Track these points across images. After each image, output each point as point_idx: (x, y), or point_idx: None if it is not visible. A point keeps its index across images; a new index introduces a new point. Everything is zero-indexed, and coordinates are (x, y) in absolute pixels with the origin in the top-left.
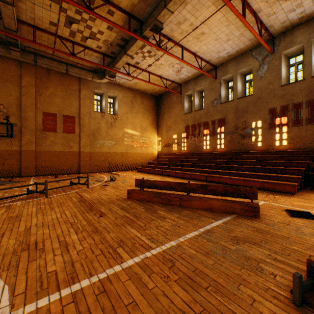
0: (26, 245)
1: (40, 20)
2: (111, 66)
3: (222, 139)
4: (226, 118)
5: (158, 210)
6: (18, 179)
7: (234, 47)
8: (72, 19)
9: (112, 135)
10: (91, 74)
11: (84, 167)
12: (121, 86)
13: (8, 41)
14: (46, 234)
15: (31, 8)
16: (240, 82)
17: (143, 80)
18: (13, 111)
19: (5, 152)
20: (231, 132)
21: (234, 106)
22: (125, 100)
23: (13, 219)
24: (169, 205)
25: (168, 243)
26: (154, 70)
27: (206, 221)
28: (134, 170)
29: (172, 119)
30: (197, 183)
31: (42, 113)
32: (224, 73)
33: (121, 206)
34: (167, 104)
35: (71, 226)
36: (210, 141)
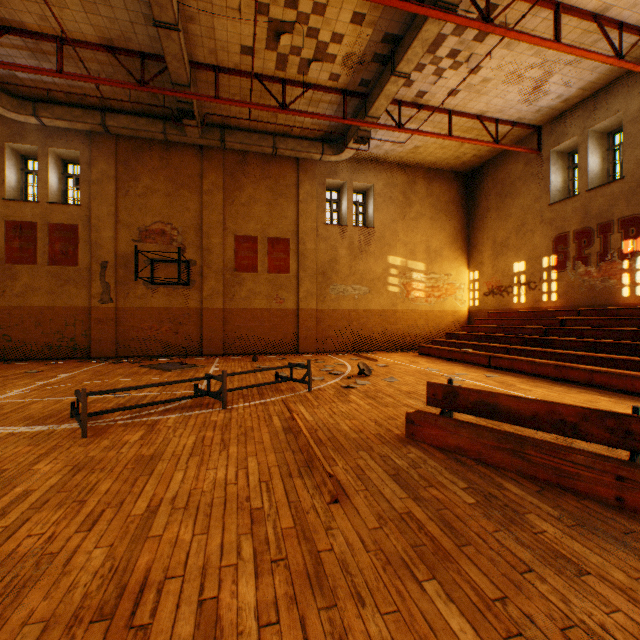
0: (116, 587)
1: (225, 50)
2: (360, 117)
3: None
4: None
5: (528, 510)
6: (196, 360)
7: None
8: (280, 26)
9: (360, 272)
10: (320, 146)
11: (306, 341)
12: (380, 162)
13: (178, 109)
14: (180, 550)
15: (209, 29)
16: None
17: (436, 134)
18: (191, 239)
19: (180, 312)
20: None
21: None
22: (390, 192)
23: (141, 466)
24: (562, 493)
25: None
26: (463, 104)
27: None
28: (411, 350)
29: (512, 223)
30: (622, 402)
31: (234, 237)
32: None
33: (392, 468)
34: (494, 187)
35: (248, 530)
36: None
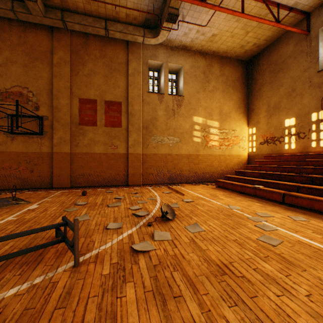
0: None
1: None
2: None
3: None
4: None
5: None
6: (38, 194)
7: None
8: None
9: (174, 127)
10: (142, 30)
11: (133, 177)
12: (188, 50)
13: None
14: None
15: None
16: None
17: (231, 11)
18: (43, 100)
19: (34, 155)
20: None
21: None
22: (195, 72)
23: None
24: None
25: None
26: None
27: None
28: (209, 183)
29: (283, 90)
30: None
31: (78, 99)
32: None
33: None
34: (268, 67)
35: None
36: None
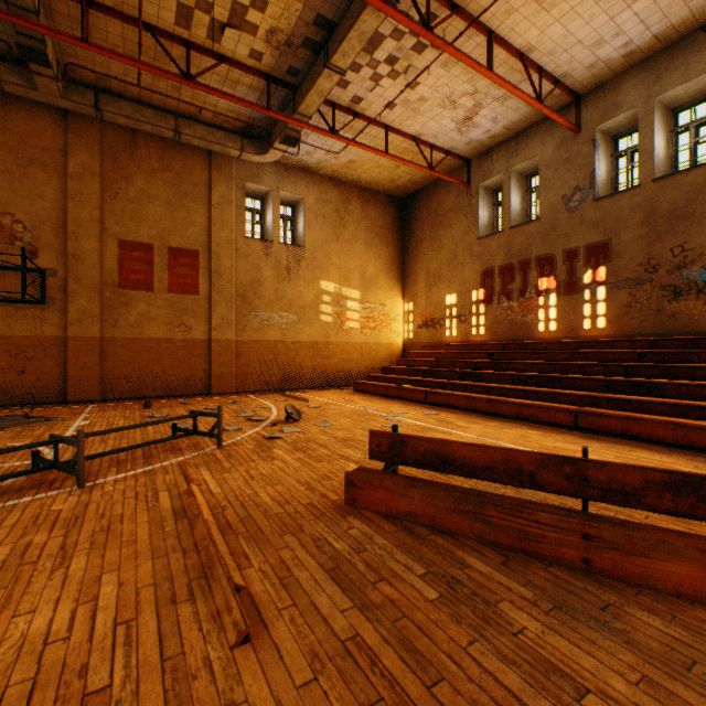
0: None
1: None
2: (288, 112)
3: (601, 302)
4: (615, 241)
5: (500, 596)
6: (53, 410)
7: (651, 21)
8: None
9: (289, 297)
10: (239, 140)
11: (221, 379)
12: (312, 173)
13: (20, 44)
14: None
15: None
16: (662, 131)
17: (372, 149)
18: (47, 239)
19: (28, 342)
20: (633, 281)
21: (641, 204)
22: (323, 209)
23: None
24: (529, 561)
25: None
26: (400, 121)
27: None
28: (345, 387)
29: (445, 254)
30: (549, 434)
31: (117, 242)
32: (607, 112)
33: (329, 557)
34: (428, 216)
35: None
36: (559, 308)
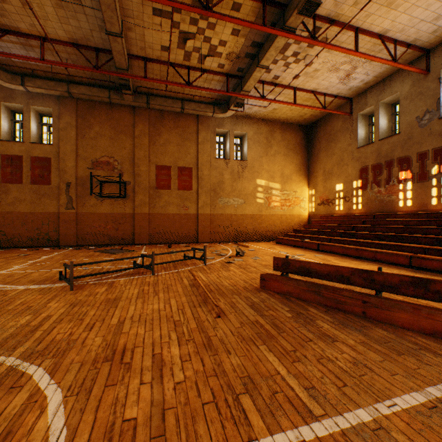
0: (111, 350)
1: (151, 48)
2: (237, 90)
3: None
4: None
5: (318, 318)
6: (130, 247)
7: None
8: (186, 35)
9: (238, 189)
10: (212, 107)
11: (203, 235)
12: (252, 118)
13: (120, 84)
14: (140, 337)
15: (141, 35)
16: None
17: (286, 102)
18: (126, 167)
19: (119, 216)
20: None
21: None
22: (258, 138)
23: (110, 303)
24: (338, 311)
25: (351, 412)
26: (303, 84)
27: (440, 367)
28: (271, 241)
29: (335, 159)
30: (390, 269)
31: (155, 166)
32: None
33: (250, 302)
34: (324, 135)
35: (173, 329)
36: (413, 191)
